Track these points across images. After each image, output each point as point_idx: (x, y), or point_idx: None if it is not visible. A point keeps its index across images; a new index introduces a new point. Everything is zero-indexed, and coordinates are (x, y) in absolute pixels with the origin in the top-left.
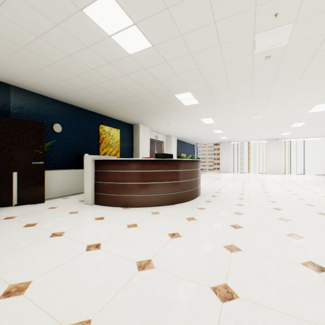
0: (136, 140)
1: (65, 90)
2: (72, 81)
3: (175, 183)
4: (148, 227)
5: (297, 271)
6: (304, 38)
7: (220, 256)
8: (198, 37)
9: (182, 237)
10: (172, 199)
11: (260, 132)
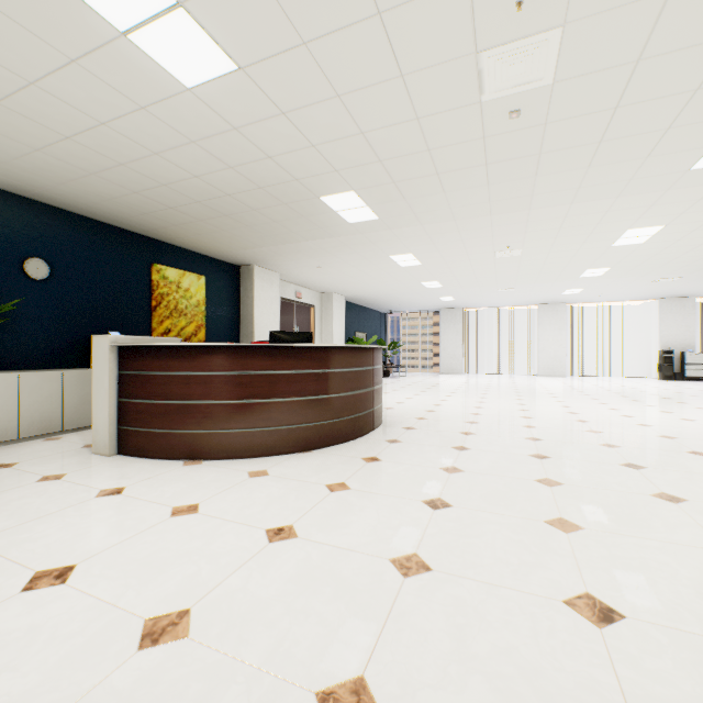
0: (246, 302)
1: (48, 175)
2: (61, 153)
3: (315, 400)
4: (224, 514)
5: (551, 625)
6: (588, 69)
7: (375, 589)
8: (346, 52)
9: (297, 538)
10: (307, 438)
11: (520, 288)
